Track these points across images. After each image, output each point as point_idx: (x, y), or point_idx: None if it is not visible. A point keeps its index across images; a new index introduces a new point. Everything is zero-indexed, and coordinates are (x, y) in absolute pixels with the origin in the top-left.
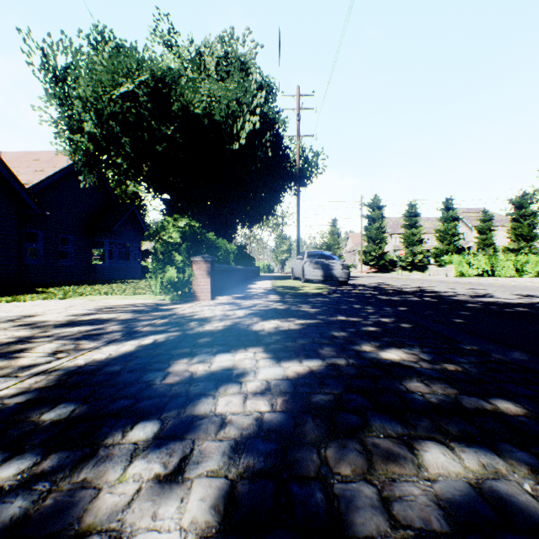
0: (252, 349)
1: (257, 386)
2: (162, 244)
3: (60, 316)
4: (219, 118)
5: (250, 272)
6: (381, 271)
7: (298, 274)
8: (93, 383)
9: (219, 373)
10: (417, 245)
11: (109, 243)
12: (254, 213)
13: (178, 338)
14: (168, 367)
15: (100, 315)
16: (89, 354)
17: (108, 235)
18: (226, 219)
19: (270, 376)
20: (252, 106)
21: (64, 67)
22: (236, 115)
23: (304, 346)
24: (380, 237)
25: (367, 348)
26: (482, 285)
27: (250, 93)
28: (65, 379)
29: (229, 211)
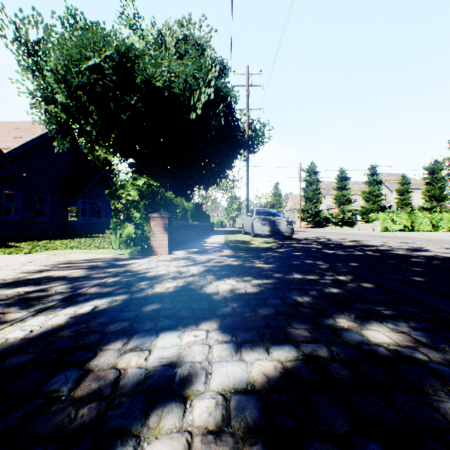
0: (204, 325)
1: (209, 412)
2: (121, 202)
3: (11, 273)
4: (178, 91)
5: (206, 227)
6: (317, 226)
7: (248, 230)
8: None
9: (156, 374)
10: (347, 204)
11: (83, 202)
12: (209, 176)
13: (122, 305)
14: (91, 359)
15: (53, 272)
16: (5, 331)
17: (81, 195)
18: (185, 181)
19: (229, 382)
20: (207, 80)
21: (35, 41)
22: (193, 89)
23: (267, 320)
24: (315, 198)
25: (344, 322)
26: (409, 238)
27: (205, 69)
28: None
29: (187, 175)
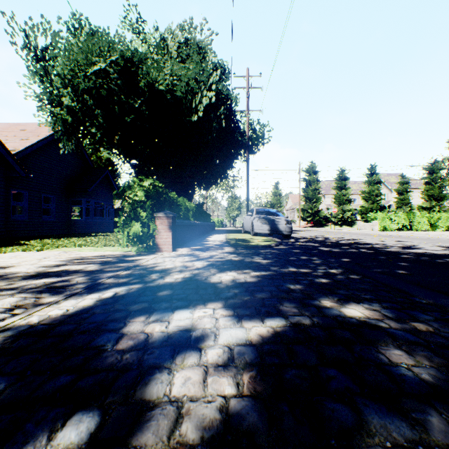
0: (211, 305)
1: (218, 356)
2: (129, 202)
3: (31, 267)
4: (180, 94)
5: (207, 226)
6: (317, 226)
7: (248, 229)
8: (38, 349)
9: (176, 336)
10: (346, 204)
11: (87, 202)
12: (210, 176)
13: (138, 292)
14: (123, 327)
15: (69, 266)
16: (46, 310)
17: (85, 195)
18: (187, 181)
19: (232, 340)
20: (208, 83)
21: (44, 47)
22: (194, 92)
23: (263, 301)
24: (315, 198)
25: (327, 303)
26: (405, 237)
27: (207, 72)
28: (9, 342)
29: (189, 175)
